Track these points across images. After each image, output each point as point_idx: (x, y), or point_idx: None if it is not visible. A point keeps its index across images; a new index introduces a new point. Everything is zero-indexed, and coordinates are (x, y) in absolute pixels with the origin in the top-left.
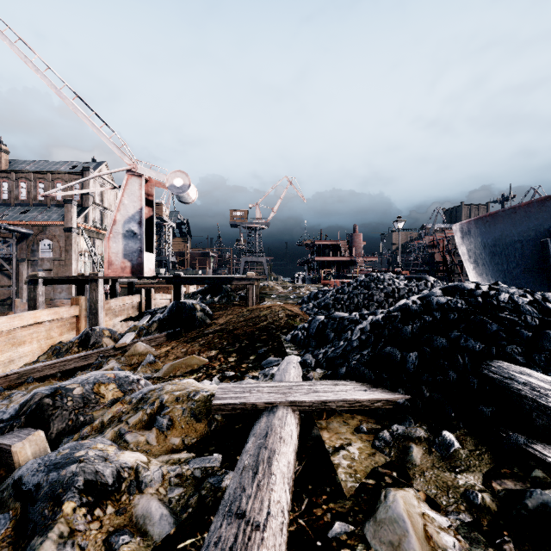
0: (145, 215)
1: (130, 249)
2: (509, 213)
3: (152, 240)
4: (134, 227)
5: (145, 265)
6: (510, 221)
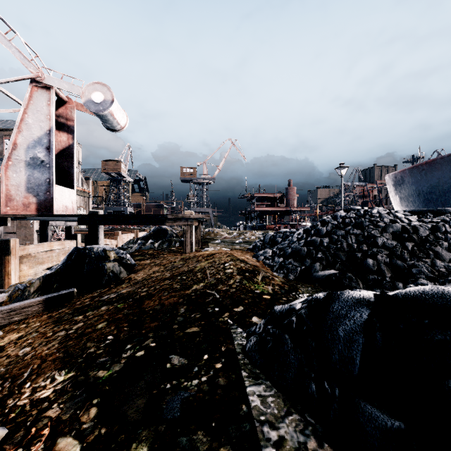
0: (62, 143)
1: (35, 180)
2: (448, 159)
3: (72, 174)
4: (41, 153)
5: (57, 202)
6: (450, 168)
